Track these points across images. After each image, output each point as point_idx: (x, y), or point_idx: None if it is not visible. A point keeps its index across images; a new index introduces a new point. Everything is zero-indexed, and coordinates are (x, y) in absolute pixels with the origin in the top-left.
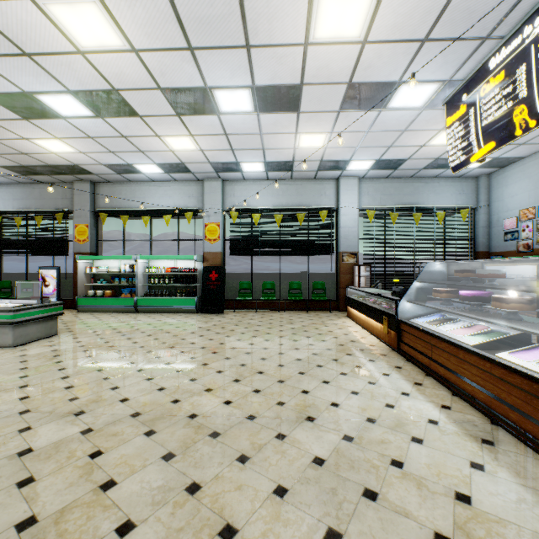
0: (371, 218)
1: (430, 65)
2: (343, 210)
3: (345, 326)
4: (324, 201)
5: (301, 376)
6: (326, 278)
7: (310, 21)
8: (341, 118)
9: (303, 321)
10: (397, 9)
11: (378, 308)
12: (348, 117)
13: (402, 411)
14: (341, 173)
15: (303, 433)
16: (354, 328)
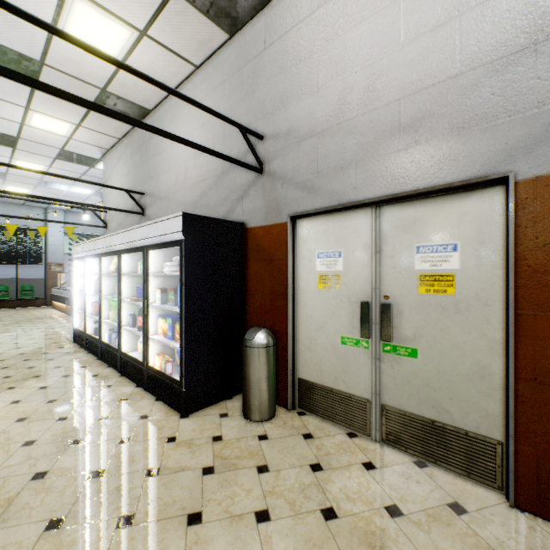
0: (76, 240)
1: (85, 186)
2: (51, 232)
3: (47, 311)
4: (34, 223)
5: (6, 327)
6: (43, 283)
7: (11, 163)
8: (40, 187)
9: (11, 312)
10: (59, 172)
11: (65, 297)
12: (45, 188)
13: (55, 326)
14: (49, 206)
15: (6, 334)
16: (54, 312)
